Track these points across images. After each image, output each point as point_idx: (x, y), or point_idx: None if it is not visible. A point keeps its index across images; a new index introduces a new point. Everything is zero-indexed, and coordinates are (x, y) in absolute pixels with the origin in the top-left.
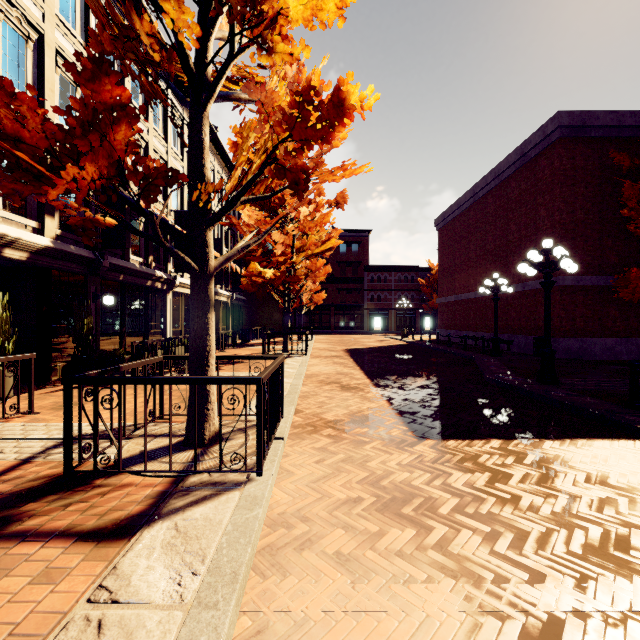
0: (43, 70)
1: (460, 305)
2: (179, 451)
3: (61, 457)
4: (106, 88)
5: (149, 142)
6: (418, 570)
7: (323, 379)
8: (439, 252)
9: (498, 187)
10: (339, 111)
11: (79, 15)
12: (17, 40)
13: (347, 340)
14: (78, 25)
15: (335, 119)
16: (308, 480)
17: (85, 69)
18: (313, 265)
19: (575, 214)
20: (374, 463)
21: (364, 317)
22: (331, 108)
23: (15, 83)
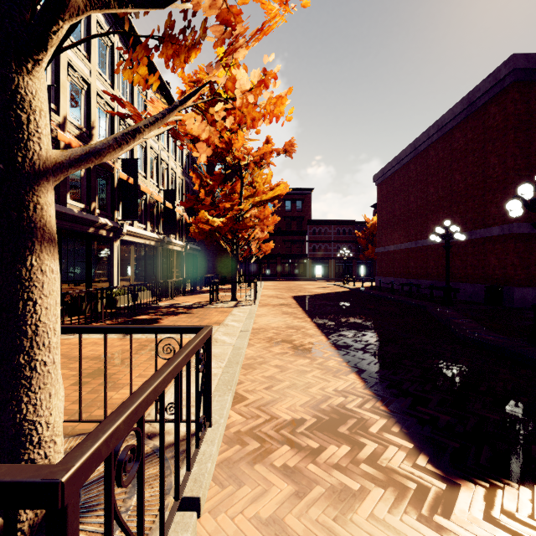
0: None
1: (399, 254)
2: None
3: None
4: None
5: (92, 84)
6: None
7: (272, 336)
8: (378, 205)
9: (441, 139)
10: None
11: None
12: None
13: (293, 286)
14: None
15: None
16: None
17: None
18: (261, 213)
19: (530, 160)
20: None
21: (307, 265)
22: None
23: None
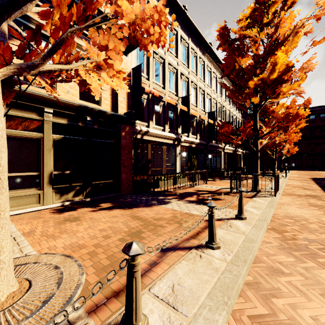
0: (197, 95)
1: None
2: (251, 192)
3: (225, 190)
4: (248, 125)
5: (217, 100)
6: (316, 210)
7: (294, 186)
8: None
9: None
10: (297, 116)
11: (202, 73)
12: (193, 90)
13: (314, 174)
14: (202, 76)
15: (296, 117)
16: (288, 200)
17: (246, 124)
18: (289, 136)
19: None
20: (311, 201)
21: None
22: (295, 115)
23: (192, 101)
